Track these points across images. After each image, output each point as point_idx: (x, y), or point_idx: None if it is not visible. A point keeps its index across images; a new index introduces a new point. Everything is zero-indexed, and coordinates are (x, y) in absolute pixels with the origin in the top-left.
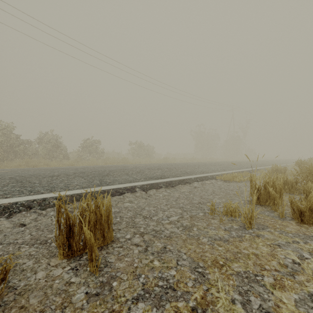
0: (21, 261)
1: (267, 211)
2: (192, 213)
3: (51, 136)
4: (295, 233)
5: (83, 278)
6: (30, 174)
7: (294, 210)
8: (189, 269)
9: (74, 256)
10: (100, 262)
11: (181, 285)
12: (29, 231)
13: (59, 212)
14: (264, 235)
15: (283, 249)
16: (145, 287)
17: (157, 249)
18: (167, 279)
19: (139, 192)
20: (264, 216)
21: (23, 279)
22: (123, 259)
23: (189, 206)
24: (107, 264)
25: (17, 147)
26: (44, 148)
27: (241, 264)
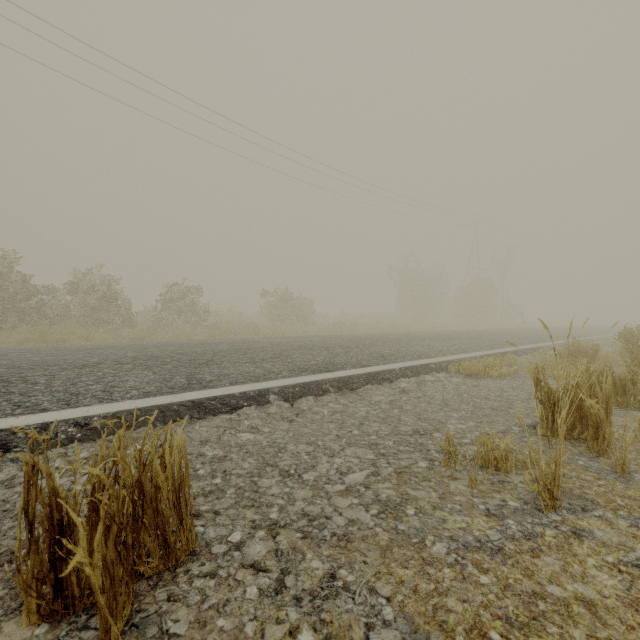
0: None
1: (580, 455)
2: (400, 463)
3: (97, 278)
4: None
5: None
6: (35, 361)
7: None
8: None
9: (73, 612)
10: (143, 635)
11: None
12: None
13: (32, 484)
14: (593, 531)
15: None
16: None
17: (310, 583)
18: None
19: (276, 405)
20: (577, 470)
21: None
22: (212, 625)
23: (392, 442)
24: None
25: (25, 302)
26: (81, 304)
27: None
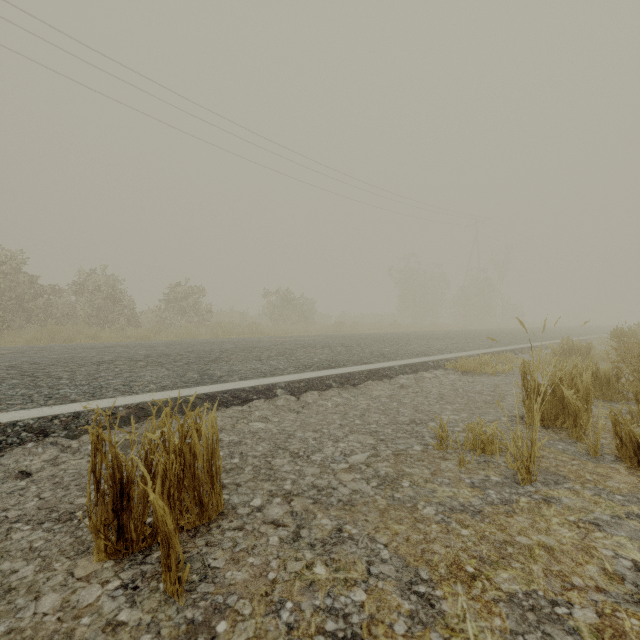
0: (9, 565)
1: (560, 441)
2: (398, 447)
3: (102, 279)
4: (628, 494)
5: (148, 610)
6: (53, 358)
7: (621, 440)
8: (395, 587)
9: (132, 553)
10: (190, 568)
11: (380, 631)
12: (37, 489)
13: (97, 450)
14: (561, 499)
15: (609, 534)
16: (294, 637)
17: (321, 535)
18: (345, 615)
19: (283, 399)
20: (555, 452)
21: (6, 616)
22: (244, 561)
23: (391, 430)
24: (206, 574)
25: (32, 302)
26: (87, 304)
27: (517, 573)
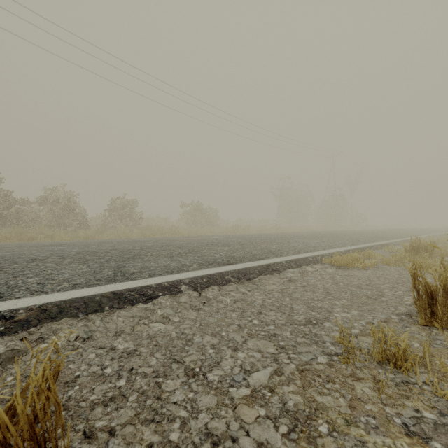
0: None
1: None
2: (301, 358)
3: (61, 194)
4: None
5: None
6: None
7: None
8: None
9: None
10: None
11: None
12: None
13: None
14: None
15: None
16: None
17: None
18: None
19: (187, 295)
20: None
21: None
22: None
23: (289, 332)
24: None
25: (7, 210)
26: (49, 212)
27: None
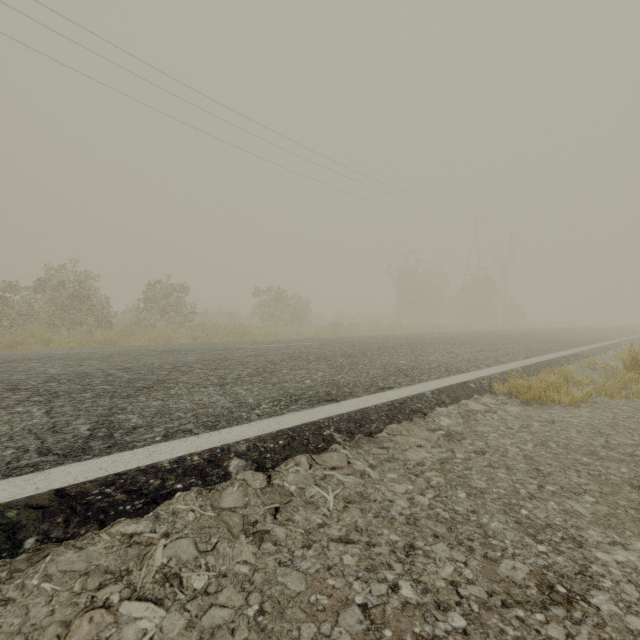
0: None
1: None
2: None
3: (70, 275)
4: None
5: None
6: None
7: None
8: None
9: None
10: None
11: None
12: None
13: None
14: None
15: None
16: None
17: None
18: None
19: (239, 485)
20: None
21: None
22: None
23: None
24: None
25: None
26: (49, 303)
27: None
